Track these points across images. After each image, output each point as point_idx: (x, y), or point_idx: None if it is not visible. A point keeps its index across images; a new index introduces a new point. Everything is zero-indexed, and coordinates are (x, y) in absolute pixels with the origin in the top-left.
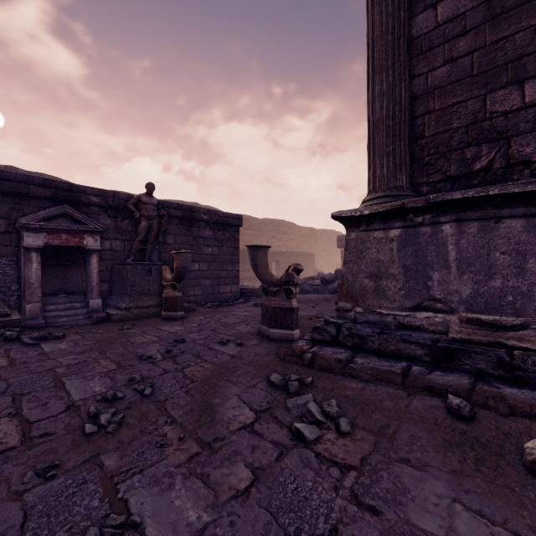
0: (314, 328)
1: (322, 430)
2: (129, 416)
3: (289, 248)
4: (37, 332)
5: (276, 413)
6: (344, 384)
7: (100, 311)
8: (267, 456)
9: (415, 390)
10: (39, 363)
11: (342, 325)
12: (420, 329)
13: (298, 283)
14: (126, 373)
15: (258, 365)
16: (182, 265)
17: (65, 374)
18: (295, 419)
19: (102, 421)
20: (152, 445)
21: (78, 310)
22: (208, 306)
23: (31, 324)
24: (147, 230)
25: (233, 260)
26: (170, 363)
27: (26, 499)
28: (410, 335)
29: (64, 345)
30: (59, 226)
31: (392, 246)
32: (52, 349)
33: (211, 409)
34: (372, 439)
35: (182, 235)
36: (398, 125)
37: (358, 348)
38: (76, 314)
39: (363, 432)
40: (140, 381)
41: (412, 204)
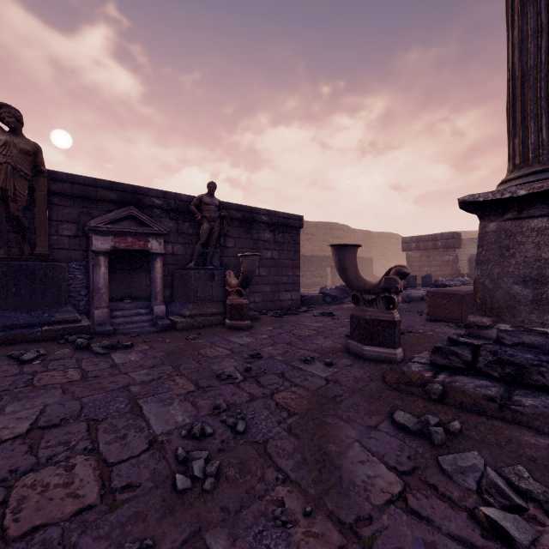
0: (434, 349)
1: (529, 523)
2: (226, 464)
3: None
4: (105, 339)
5: (431, 478)
6: (514, 437)
7: (163, 318)
8: None
9: None
10: (112, 378)
11: (480, 347)
12: None
13: (401, 290)
14: (208, 398)
15: (366, 395)
16: (250, 270)
17: (141, 395)
18: (467, 493)
19: (195, 472)
20: (270, 520)
21: (143, 316)
22: (271, 315)
23: (100, 331)
24: (209, 233)
25: (293, 264)
26: (254, 386)
27: None
28: None
29: (133, 356)
30: (125, 229)
31: None
32: (122, 361)
33: (330, 461)
34: None
35: (241, 238)
36: None
37: (513, 381)
38: (141, 321)
39: None
40: (226, 409)
41: None
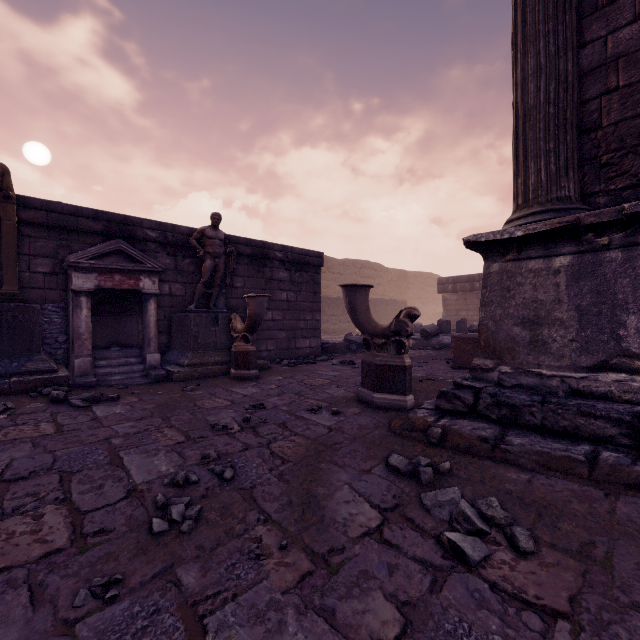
0: (440, 394)
1: (488, 544)
2: (208, 509)
3: (374, 295)
4: (87, 391)
5: (410, 513)
6: (499, 474)
7: (158, 367)
8: (414, 582)
9: (615, 488)
10: (91, 432)
11: (481, 390)
12: (607, 398)
13: (412, 333)
14: (198, 448)
15: (367, 442)
16: (257, 312)
17: (123, 447)
18: (440, 524)
19: (174, 515)
20: (244, 554)
21: (133, 366)
22: (284, 364)
23: (80, 382)
24: (213, 271)
25: (312, 307)
26: (251, 436)
27: (78, 634)
28: (594, 406)
29: (119, 409)
30: (112, 265)
31: (557, 280)
32: (105, 414)
33: (316, 502)
34: (574, 565)
35: (252, 277)
36: (562, 111)
37: (509, 423)
38: (131, 371)
39: (555, 552)
40: (216, 459)
41: (592, 219)
